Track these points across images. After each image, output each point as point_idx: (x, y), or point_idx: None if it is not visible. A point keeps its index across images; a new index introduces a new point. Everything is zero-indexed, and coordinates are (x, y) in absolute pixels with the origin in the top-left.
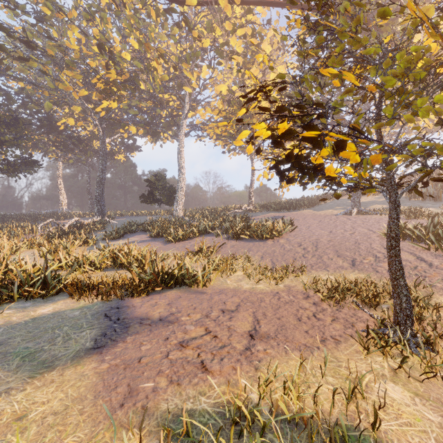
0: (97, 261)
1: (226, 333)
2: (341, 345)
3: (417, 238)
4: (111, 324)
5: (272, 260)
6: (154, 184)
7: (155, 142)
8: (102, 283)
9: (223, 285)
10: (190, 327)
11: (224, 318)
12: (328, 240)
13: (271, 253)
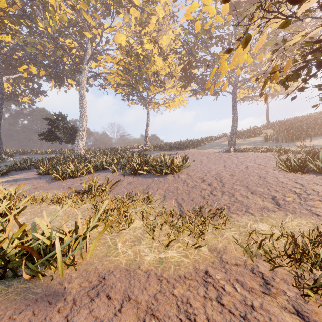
0: None
1: None
2: None
3: (319, 170)
4: None
5: (177, 200)
6: (55, 123)
7: (59, 86)
8: None
9: (109, 257)
10: None
11: None
12: (230, 174)
13: (174, 191)
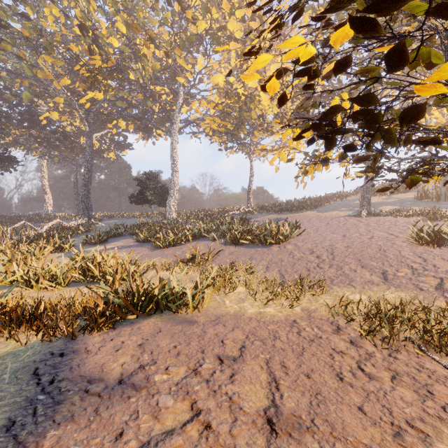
0: (60, 275)
1: (227, 417)
2: (435, 447)
3: None
4: (33, 396)
5: (280, 271)
6: (145, 183)
7: (147, 139)
8: (53, 309)
9: (221, 308)
10: (165, 401)
11: (222, 375)
12: (345, 246)
13: (278, 262)
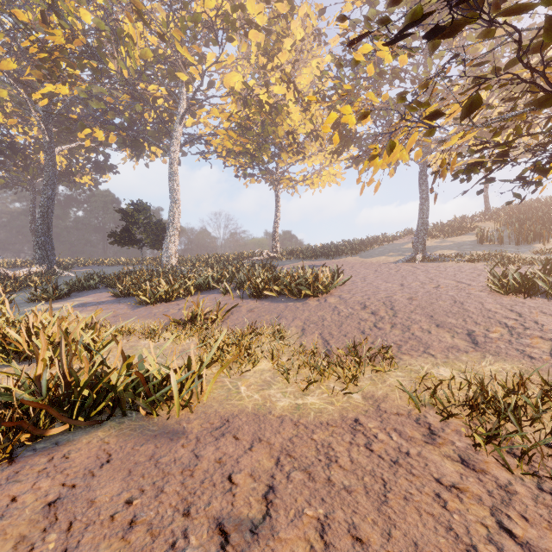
0: None
1: None
2: None
3: None
4: None
5: (322, 335)
6: (132, 217)
7: (137, 158)
8: None
9: (232, 401)
10: None
11: None
12: (407, 298)
13: (318, 322)
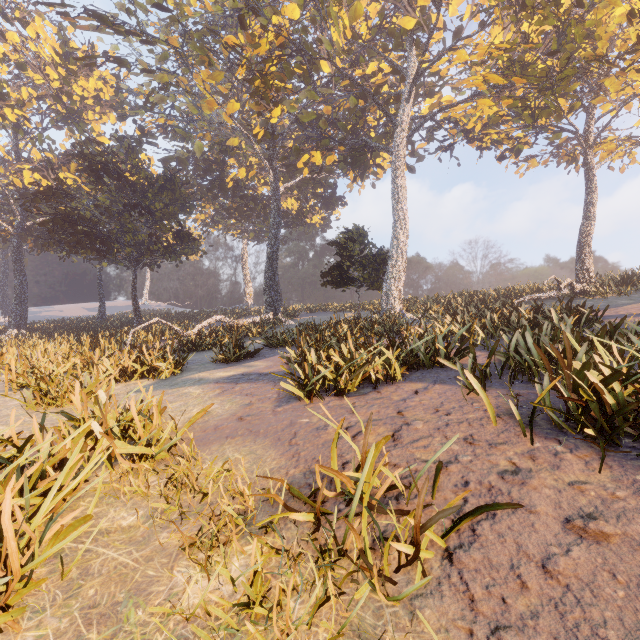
0: None
1: None
2: None
3: None
4: None
5: None
6: (346, 249)
7: (360, 178)
8: None
9: None
10: None
11: None
12: None
13: None
